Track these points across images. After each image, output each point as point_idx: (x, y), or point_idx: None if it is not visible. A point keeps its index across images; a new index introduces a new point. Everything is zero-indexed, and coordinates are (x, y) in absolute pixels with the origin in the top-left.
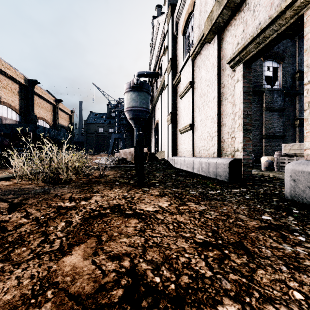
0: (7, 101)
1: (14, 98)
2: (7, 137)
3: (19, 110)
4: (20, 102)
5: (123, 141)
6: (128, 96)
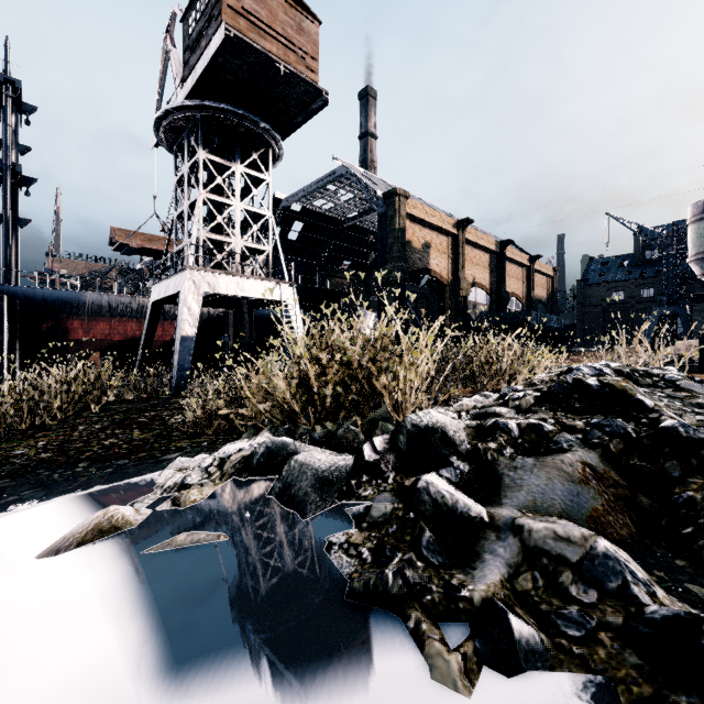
0: (479, 281)
1: (485, 274)
2: (494, 329)
3: (489, 289)
4: (490, 277)
5: (683, 321)
6: (698, 230)
